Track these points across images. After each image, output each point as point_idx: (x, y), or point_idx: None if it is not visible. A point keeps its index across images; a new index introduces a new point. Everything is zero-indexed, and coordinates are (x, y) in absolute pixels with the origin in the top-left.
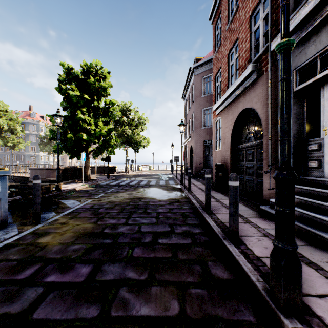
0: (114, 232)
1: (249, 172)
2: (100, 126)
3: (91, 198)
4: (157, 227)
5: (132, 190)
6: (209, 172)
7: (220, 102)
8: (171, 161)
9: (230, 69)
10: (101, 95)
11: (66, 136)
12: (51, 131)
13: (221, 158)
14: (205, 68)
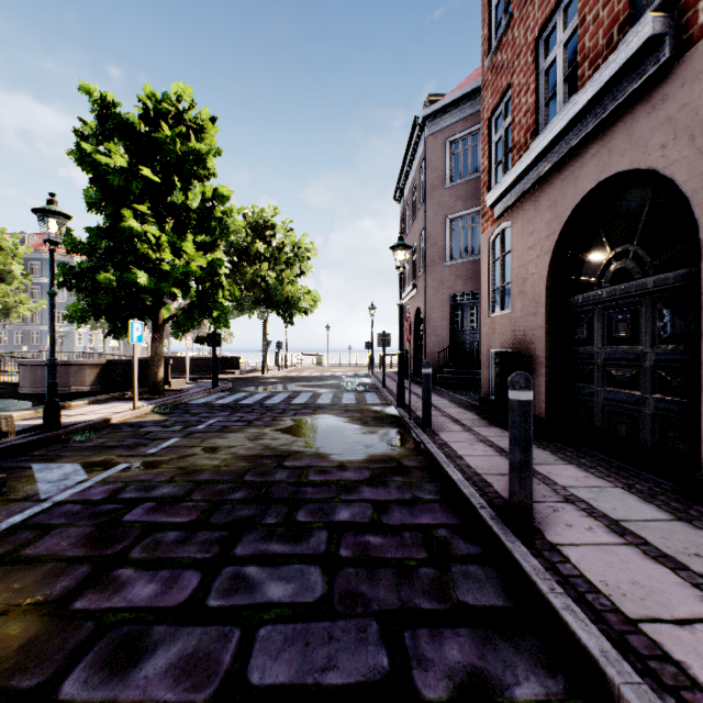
0: (104, 702)
1: (617, 378)
2: (187, 255)
3: (135, 455)
4: (328, 646)
5: (265, 425)
6: (528, 381)
7: (512, 178)
8: (370, 344)
9: (543, 81)
10: (192, 175)
11: (95, 277)
12: (62, 266)
13: (510, 336)
14: (453, 118)
